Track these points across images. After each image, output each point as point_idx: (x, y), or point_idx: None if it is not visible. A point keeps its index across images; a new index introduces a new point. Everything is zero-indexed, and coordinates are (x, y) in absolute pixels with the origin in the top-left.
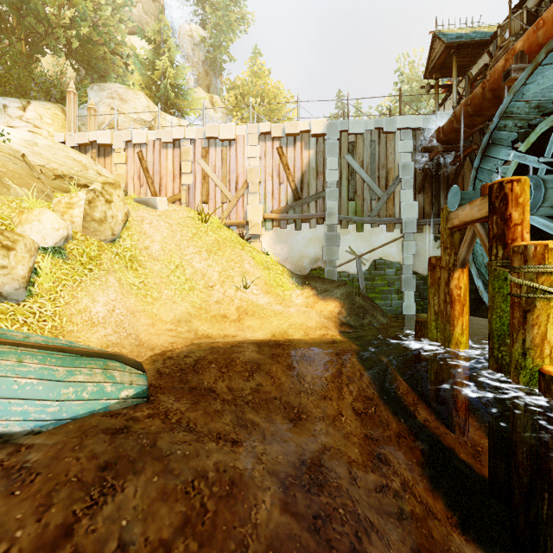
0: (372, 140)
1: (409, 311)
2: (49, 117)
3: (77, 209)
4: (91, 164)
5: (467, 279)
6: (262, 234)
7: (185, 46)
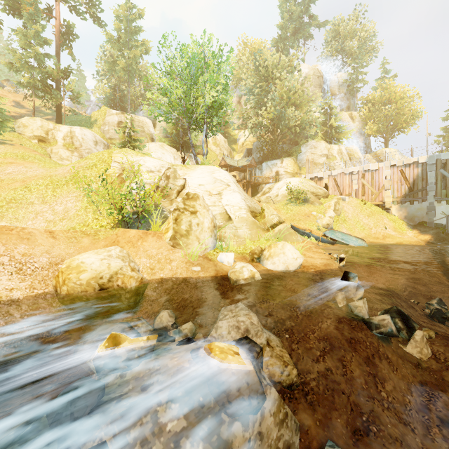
0: None
1: None
2: (289, 163)
3: (331, 207)
4: (316, 185)
5: None
6: (391, 207)
7: (334, 90)
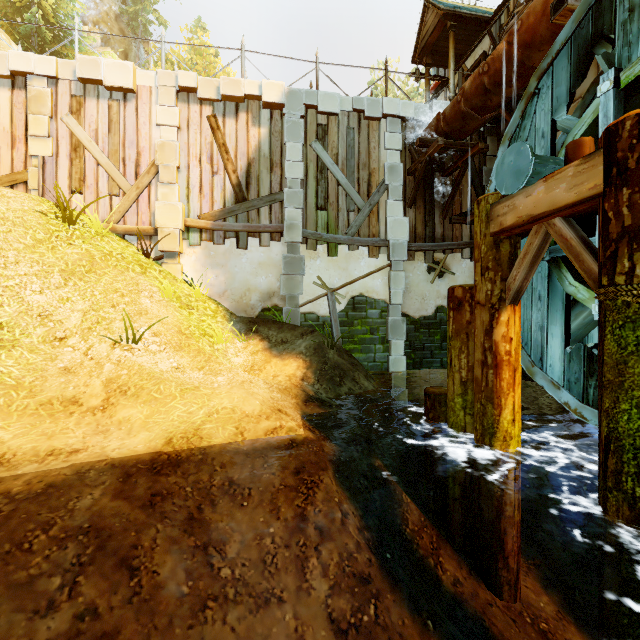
0: (350, 126)
1: (397, 367)
2: None
3: None
4: None
5: (519, 324)
6: (183, 252)
7: None
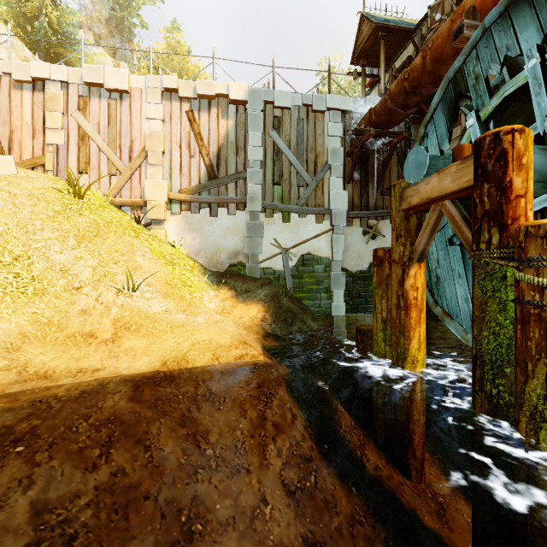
0: (300, 117)
1: (338, 312)
2: None
3: None
4: None
5: (424, 277)
6: (166, 219)
7: None
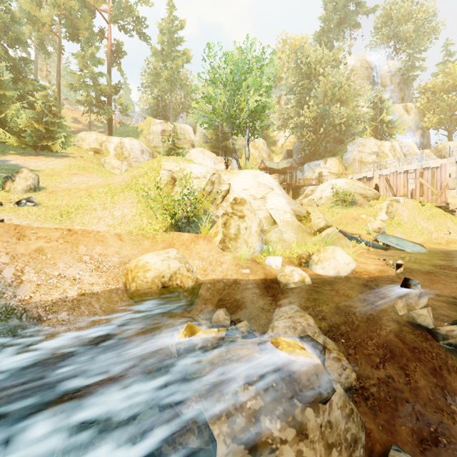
0: None
1: None
2: (334, 164)
3: (383, 210)
4: (364, 186)
5: None
6: None
7: (385, 81)
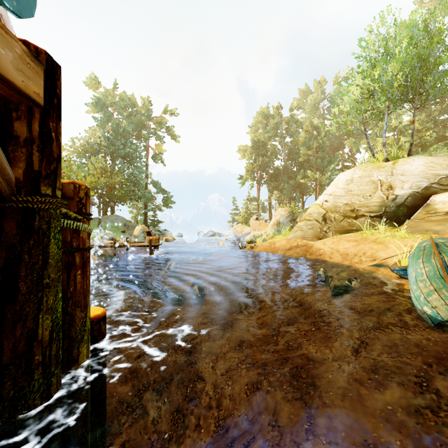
0: None
1: None
2: None
3: None
4: None
5: None
6: None
7: None
